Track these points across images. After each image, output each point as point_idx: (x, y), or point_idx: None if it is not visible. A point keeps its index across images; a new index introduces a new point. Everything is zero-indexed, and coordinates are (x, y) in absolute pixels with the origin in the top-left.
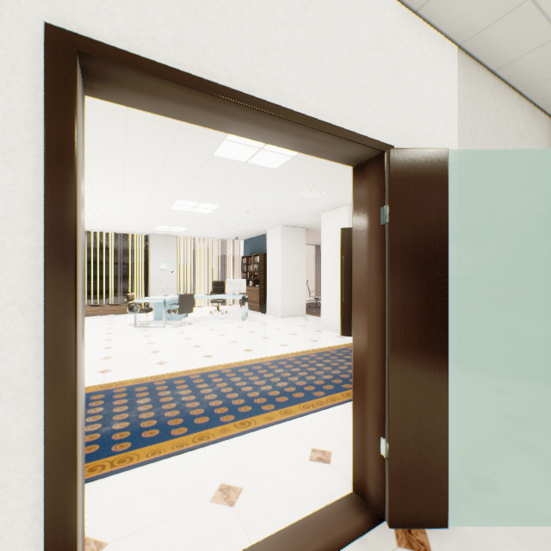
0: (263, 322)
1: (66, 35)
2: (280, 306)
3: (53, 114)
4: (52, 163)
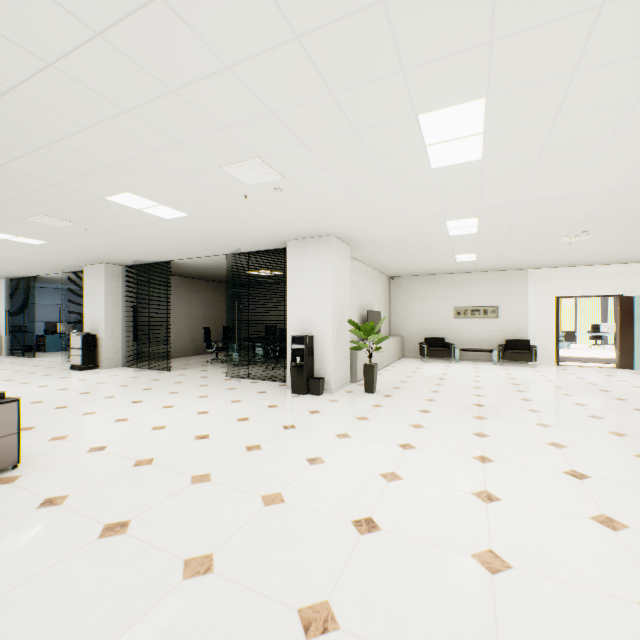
0: None
1: (557, 297)
2: None
3: (556, 305)
4: (556, 310)
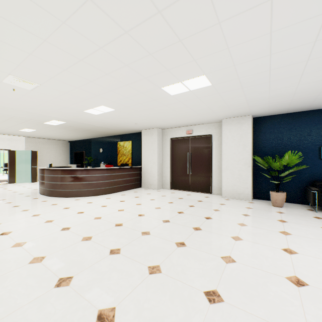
0: None
1: None
2: None
3: None
4: None
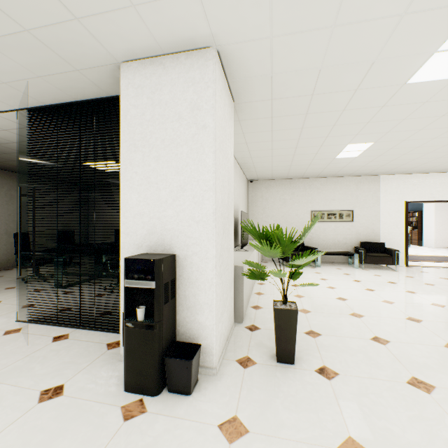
0: (421, 248)
1: (407, 201)
2: (433, 241)
3: (405, 209)
4: (405, 214)
